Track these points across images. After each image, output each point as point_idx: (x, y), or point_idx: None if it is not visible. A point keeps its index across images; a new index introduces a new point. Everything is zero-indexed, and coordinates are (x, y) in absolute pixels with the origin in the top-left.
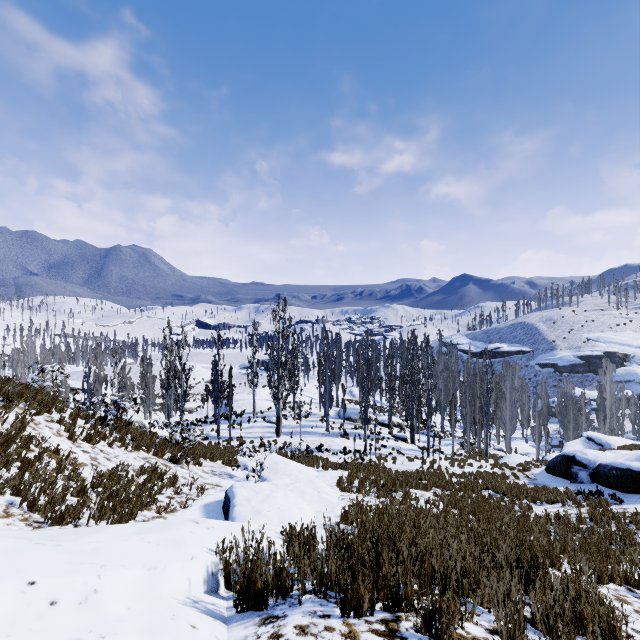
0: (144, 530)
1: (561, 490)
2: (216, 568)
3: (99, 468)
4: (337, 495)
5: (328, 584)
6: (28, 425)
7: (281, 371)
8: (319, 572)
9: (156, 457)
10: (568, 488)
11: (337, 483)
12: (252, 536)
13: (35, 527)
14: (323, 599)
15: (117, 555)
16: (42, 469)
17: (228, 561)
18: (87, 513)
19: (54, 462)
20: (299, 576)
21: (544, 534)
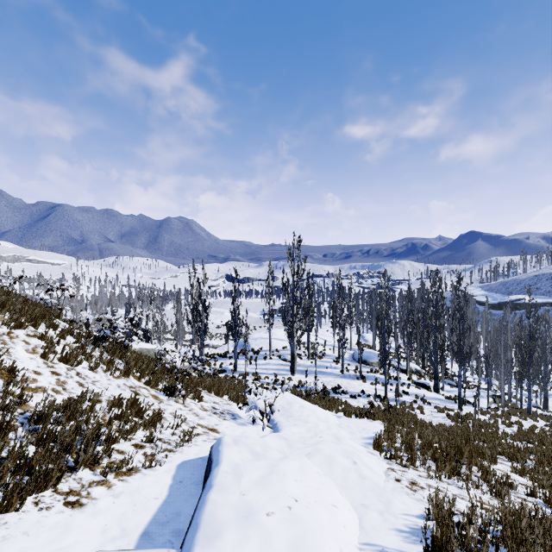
0: None
1: None
2: None
3: (45, 396)
4: (384, 470)
5: None
6: None
7: (295, 310)
8: None
9: (148, 386)
10: None
11: (374, 443)
12: None
13: None
14: None
15: None
16: None
17: None
18: None
19: (1, 383)
20: None
21: None
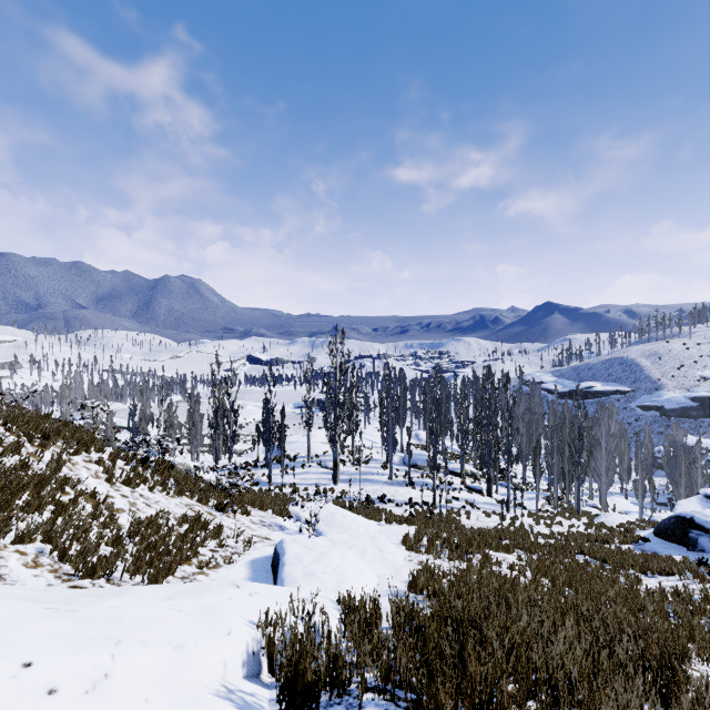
0: (175, 594)
1: (676, 559)
2: (258, 646)
3: (137, 515)
4: (403, 556)
5: (396, 680)
6: (65, 465)
7: (338, 411)
8: (385, 666)
9: (200, 504)
10: (686, 557)
11: (403, 541)
12: (302, 606)
13: (64, 580)
14: (390, 702)
15: (139, 627)
16: (76, 514)
17: (272, 639)
18: (122, 566)
19: (90, 507)
20: (359, 670)
21: (662, 616)
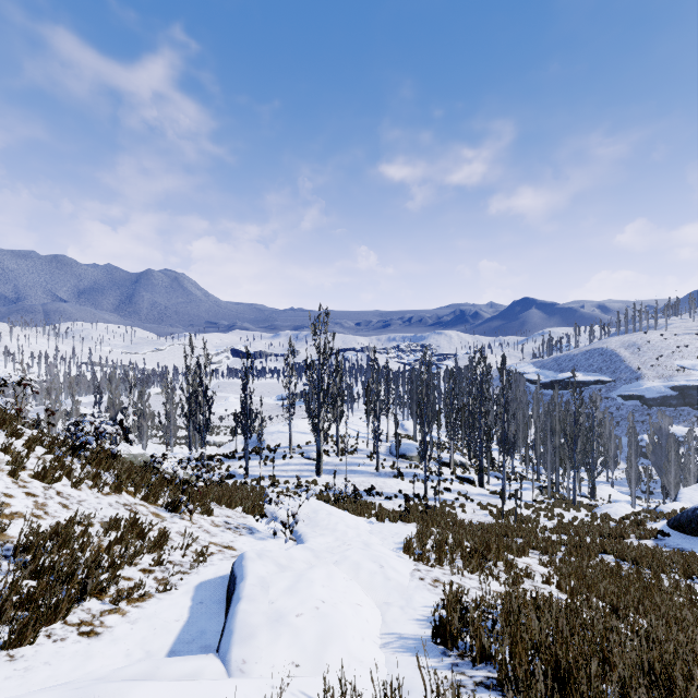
0: None
1: None
2: None
3: (31, 523)
4: (410, 571)
5: None
6: None
7: (322, 397)
8: None
9: (146, 503)
10: None
11: (404, 547)
12: None
13: None
14: None
15: None
16: None
17: None
18: None
19: None
20: None
21: None
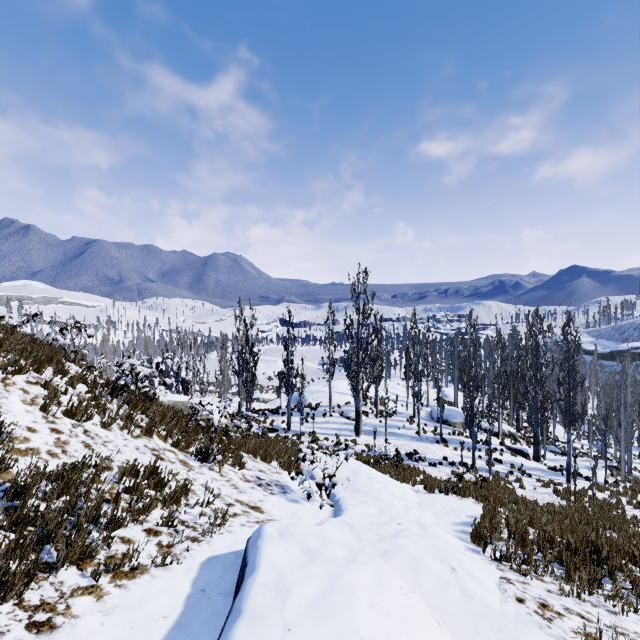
0: None
1: None
2: None
3: (31, 462)
4: (496, 581)
5: None
6: None
7: (361, 357)
8: None
9: (176, 449)
10: None
11: (473, 534)
12: None
13: None
14: None
15: None
16: None
17: None
18: None
19: None
20: None
21: None
